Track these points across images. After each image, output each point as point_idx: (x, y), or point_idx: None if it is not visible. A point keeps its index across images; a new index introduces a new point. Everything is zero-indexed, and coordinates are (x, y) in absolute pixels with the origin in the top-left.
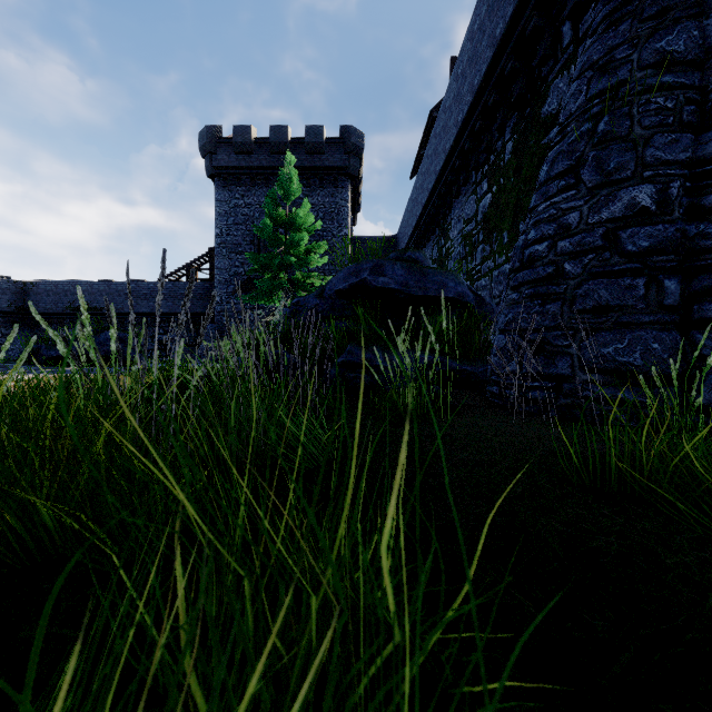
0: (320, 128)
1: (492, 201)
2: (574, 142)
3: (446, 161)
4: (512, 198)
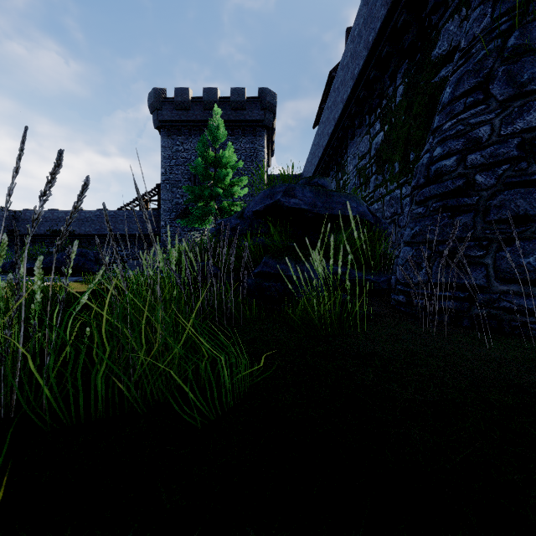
0: (243, 90)
1: (384, 138)
2: (481, 61)
3: (344, 109)
4: (403, 133)
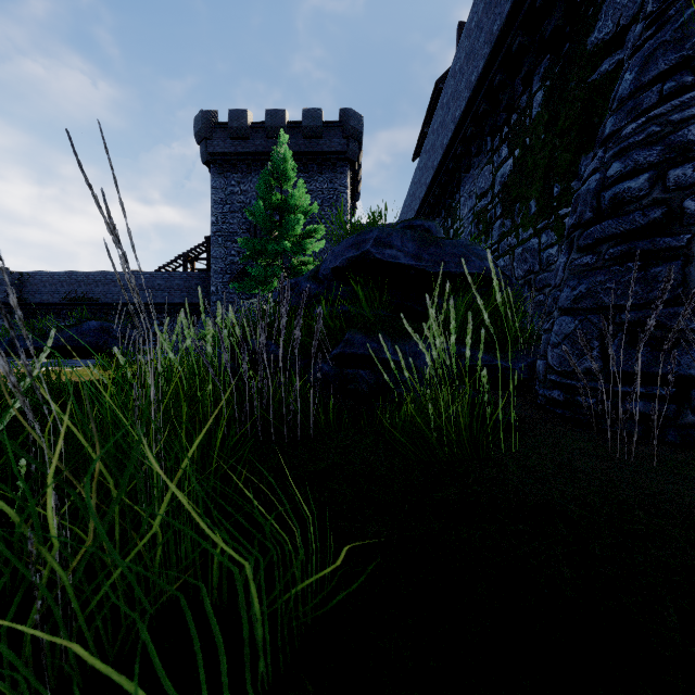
0: (318, 111)
1: (514, 168)
2: (687, 24)
3: (456, 131)
4: (542, 158)
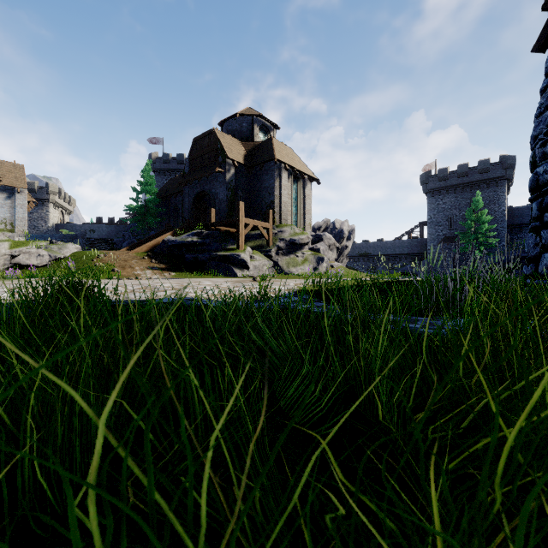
0: (487, 160)
1: None
2: None
3: None
4: None
